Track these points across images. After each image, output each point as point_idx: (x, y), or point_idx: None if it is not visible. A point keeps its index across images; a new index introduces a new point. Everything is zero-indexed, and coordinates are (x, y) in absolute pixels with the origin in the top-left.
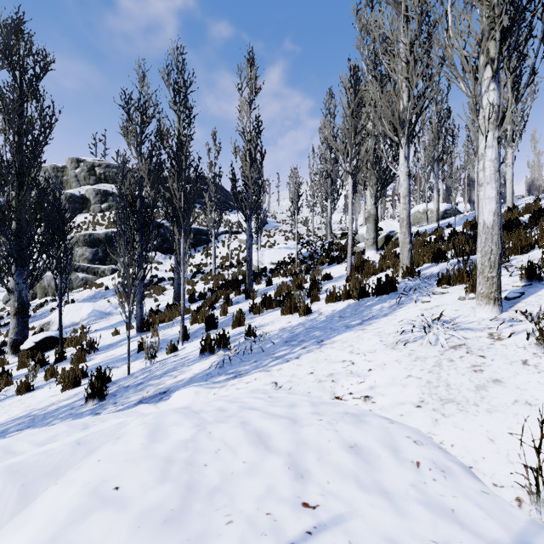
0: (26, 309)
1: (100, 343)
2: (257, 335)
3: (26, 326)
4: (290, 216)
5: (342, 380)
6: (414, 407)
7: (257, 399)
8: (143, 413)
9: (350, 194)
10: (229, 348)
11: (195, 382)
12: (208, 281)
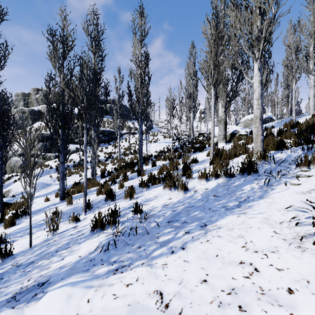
0: None
1: (34, 208)
2: (143, 210)
3: None
4: (166, 124)
5: (254, 309)
6: None
7: None
8: None
9: (213, 100)
10: (116, 226)
11: (77, 271)
12: (115, 163)
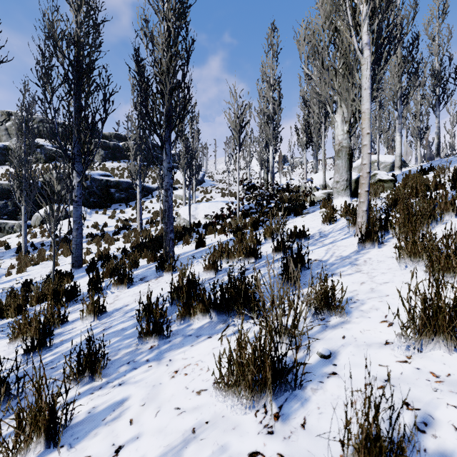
0: None
1: None
2: None
3: None
4: (226, 176)
5: None
6: None
7: None
8: None
9: (367, 56)
10: None
11: None
12: (129, 239)
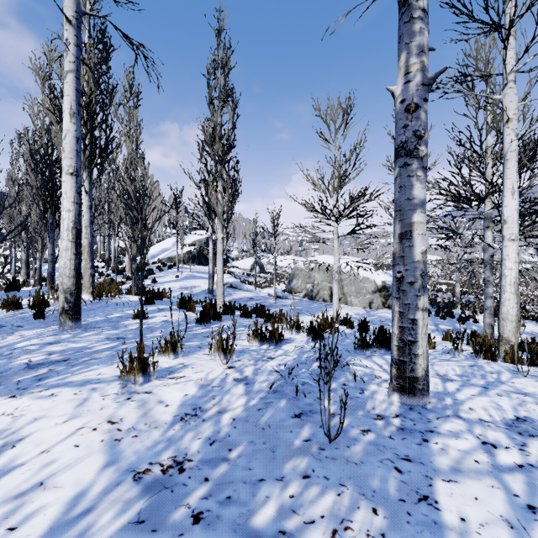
0: None
1: None
2: None
3: None
4: None
5: None
6: None
7: None
8: None
9: None
10: None
11: None
12: None
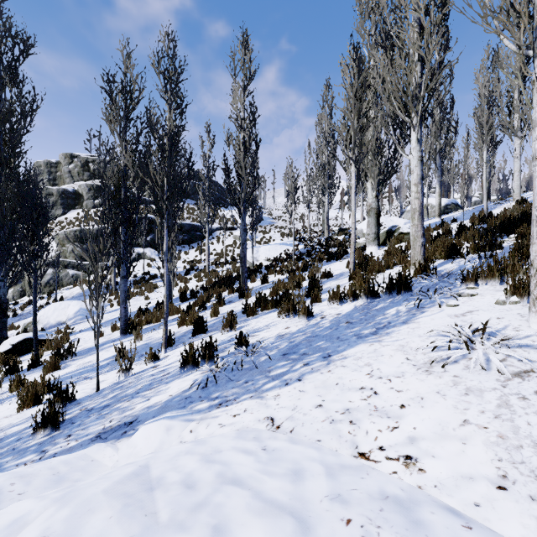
0: (4, 309)
1: (81, 346)
2: (249, 343)
3: (4, 327)
4: (285, 212)
5: (364, 421)
6: (494, 489)
7: (245, 453)
8: (94, 460)
9: (353, 183)
10: (215, 361)
11: (170, 409)
12: (201, 278)
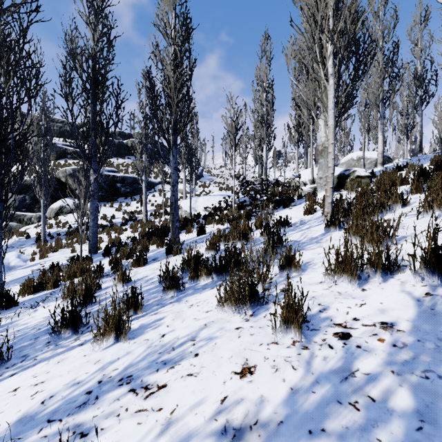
0: None
1: None
2: None
3: None
4: (223, 171)
5: None
6: None
7: None
8: None
9: (331, 84)
10: None
11: None
12: (136, 229)
